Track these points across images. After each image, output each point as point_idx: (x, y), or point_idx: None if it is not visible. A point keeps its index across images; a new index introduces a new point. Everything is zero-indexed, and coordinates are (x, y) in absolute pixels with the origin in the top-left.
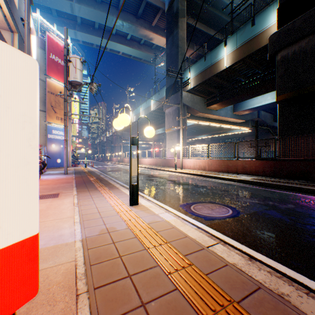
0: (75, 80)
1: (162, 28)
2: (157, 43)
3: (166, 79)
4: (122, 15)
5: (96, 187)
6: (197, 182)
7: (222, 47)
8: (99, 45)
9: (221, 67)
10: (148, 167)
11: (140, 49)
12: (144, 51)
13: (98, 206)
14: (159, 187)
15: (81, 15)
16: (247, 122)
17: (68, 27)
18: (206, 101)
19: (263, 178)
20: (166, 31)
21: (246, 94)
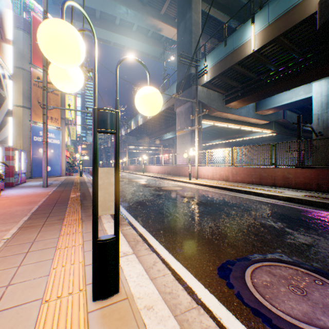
0: None
1: (172, 17)
2: (166, 34)
3: (177, 73)
4: (126, 1)
5: (64, 216)
6: (224, 201)
7: (249, 25)
8: (101, 38)
9: (246, 51)
10: (156, 176)
11: (147, 42)
12: (152, 45)
13: (1, 306)
14: (170, 210)
15: (79, 0)
16: (271, 123)
17: (65, 16)
18: (225, 97)
19: (321, 195)
20: (177, 17)
21: (276, 87)
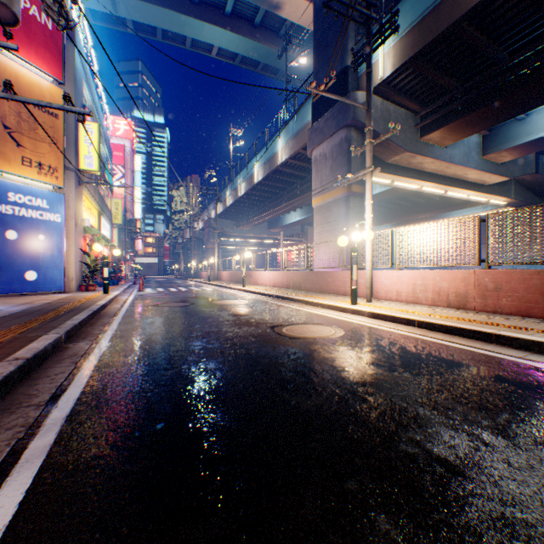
0: None
1: None
2: (290, 15)
3: (314, 75)
4: None
5: None
6: None
7: None
8: (166, 30)
9: None
10: (268, 293)
11: (253, 37)
12: (264, 41)
13: None
14: None
15: None
16: (507, 185)
17: None
18: (421, 121)
19: None
20: None
21: None
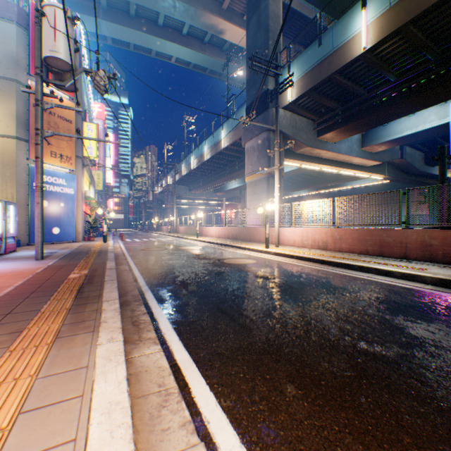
0: (54, 55)
1: (239, 14)
2: (231, 38)
3: (247, 91)
4: None
5: (27, 323)
6: (331, 285)
7: (357, 11)
8: (137, 45)
9: (354, 51)
10: (215, 242)
11: (203, 51)
12: (211, 54)
13: None
14: (239, 305)
15: None
16: (382, 166)
17: (86, 13)
18: (317, 126)
19: None
20: (247, 9)
21: (397, 107)
